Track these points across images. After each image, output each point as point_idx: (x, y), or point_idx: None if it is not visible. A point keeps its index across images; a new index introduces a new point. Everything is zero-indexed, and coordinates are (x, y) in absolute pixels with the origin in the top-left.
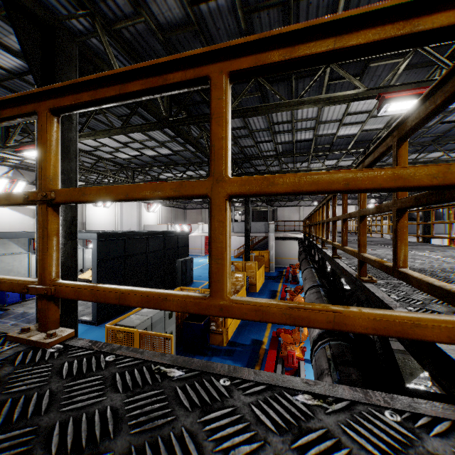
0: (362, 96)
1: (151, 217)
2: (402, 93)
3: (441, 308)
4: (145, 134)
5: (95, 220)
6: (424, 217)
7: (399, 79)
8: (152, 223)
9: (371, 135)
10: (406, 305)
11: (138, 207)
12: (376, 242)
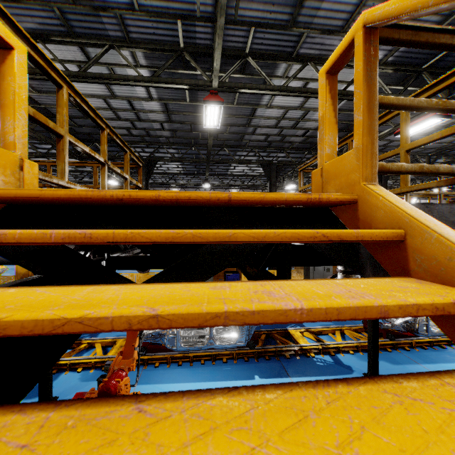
0: (391, 132)
1: None
2: None
3: None
4: None
5: None
6: None
7: None
8: None
9: None
10: None
11: None
12: None
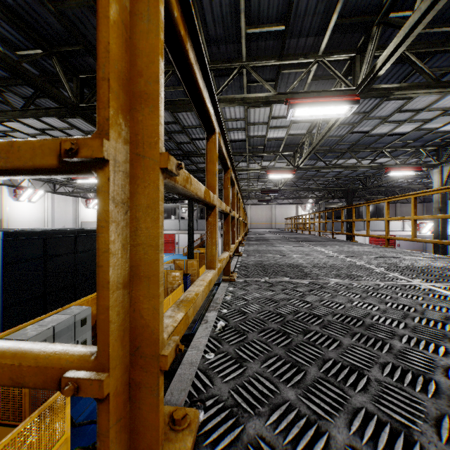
0: (272, 99)
1: (91, 214)
2: (304, 100)
3: (254, 309)
4: (64, 120)
5: (17, 216)
6: (348, 216)
7: (310, 89)
8: (92, 220)
9: (297, 139)
10: (225, 307)
11: (74, 202)
12: (298, 239)
